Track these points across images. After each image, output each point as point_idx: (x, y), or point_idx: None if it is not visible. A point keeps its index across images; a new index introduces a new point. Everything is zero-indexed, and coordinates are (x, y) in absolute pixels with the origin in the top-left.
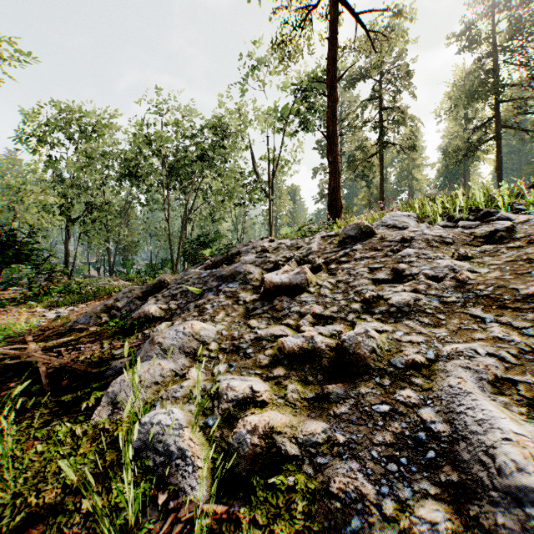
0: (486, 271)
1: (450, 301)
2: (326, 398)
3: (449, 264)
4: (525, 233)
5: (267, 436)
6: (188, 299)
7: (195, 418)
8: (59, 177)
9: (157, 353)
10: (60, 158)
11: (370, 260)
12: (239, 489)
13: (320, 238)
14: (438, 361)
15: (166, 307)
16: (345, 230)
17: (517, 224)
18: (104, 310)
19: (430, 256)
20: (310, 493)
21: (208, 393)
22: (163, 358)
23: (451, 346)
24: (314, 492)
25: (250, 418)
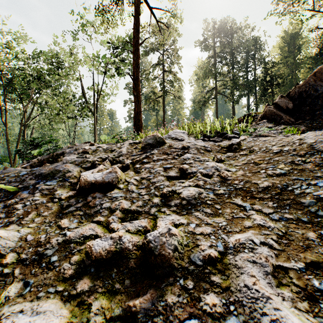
0: (234, 170)
1: (220, 193)
2: (134, 317)
3: (214, 165)
4: (247, 146)
5: None
6: (0, 199)
7: None
8: None
9: None
10: None
11: (164, 161)
12: None
13: (128, 144)
14: (228, 254)
15: None
16: (146, 139)
17: (241, 141)
18: None
19: (201, 159)
20: None
21: None
22: None
23: (235, 238)
24: None
25: None
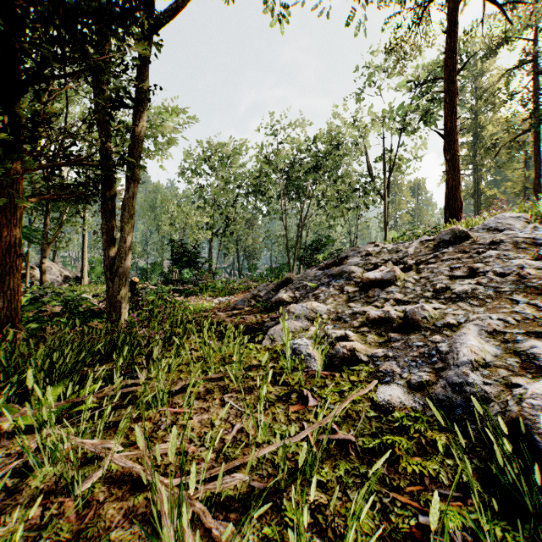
0: None
1: (503, 291)
2: (389, 340)
3: (519, 263)
4: None
5: (351, 351)
6: (308, 291)
7: (315, 341)
8: (204, 199)
9: (291, 318)
10: (206, 185)
11: (455, 261)
12: (336, 369)
13: (419, 242)
14: (464, 323)
15: (293, 295)
16: (440, 235)
17: None
18: (252, 297)
19: (510, 257)
20: (370, 372)
21: (321, 337)
22: (295, 320)
23: (476, 315)
24: (371, 372)
25: (343, 342)
